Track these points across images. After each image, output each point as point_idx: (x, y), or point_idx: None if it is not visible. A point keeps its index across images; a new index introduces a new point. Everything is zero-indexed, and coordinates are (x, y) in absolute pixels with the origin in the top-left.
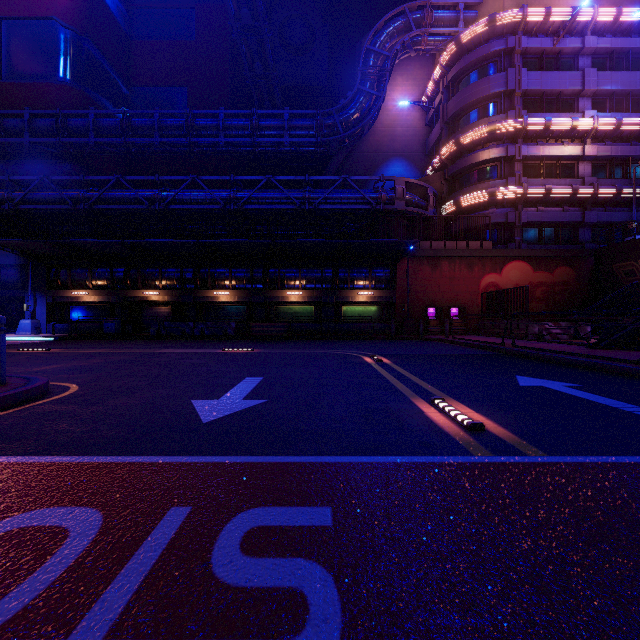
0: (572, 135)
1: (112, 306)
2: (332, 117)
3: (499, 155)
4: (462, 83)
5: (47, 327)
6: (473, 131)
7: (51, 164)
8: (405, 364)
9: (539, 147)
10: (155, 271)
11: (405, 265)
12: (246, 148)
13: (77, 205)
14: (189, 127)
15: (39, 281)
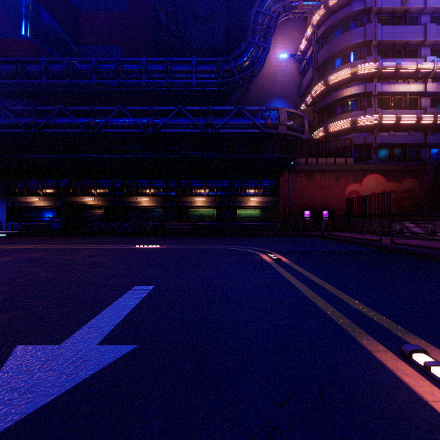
0: (416, 76)
1: (58, 209)
2: (229, 63)
3: (359, 91)
4: (329, 38)
5: (7, 225)
6: (339, 73)
7: (14, 100)
8: (305, 264)
9: (391, 85)
10: (91, 182)
11: (286, 177)
12: (163, 88)
13: (29, 129)
14: (119, 71)
15: (1, 189)
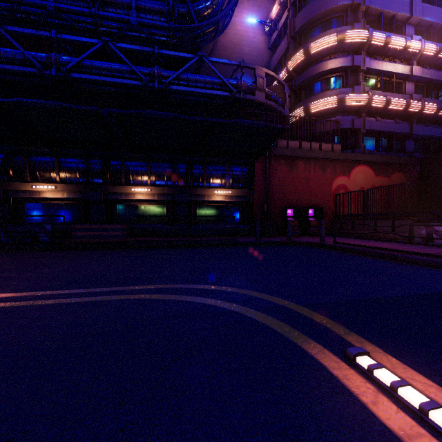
0: (402, 56)
1: None
2: (185, 5)
3: (346, 64)
4: None
5: None
6: (323, 39)
7: None
8: None
9: (379, 62)
10: None
11: (263, 163)
12: (86, 24)
13: None
14: None
15: None
